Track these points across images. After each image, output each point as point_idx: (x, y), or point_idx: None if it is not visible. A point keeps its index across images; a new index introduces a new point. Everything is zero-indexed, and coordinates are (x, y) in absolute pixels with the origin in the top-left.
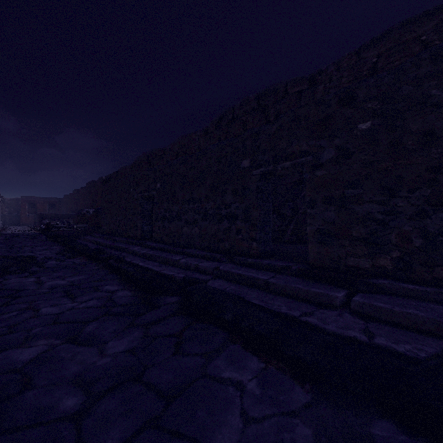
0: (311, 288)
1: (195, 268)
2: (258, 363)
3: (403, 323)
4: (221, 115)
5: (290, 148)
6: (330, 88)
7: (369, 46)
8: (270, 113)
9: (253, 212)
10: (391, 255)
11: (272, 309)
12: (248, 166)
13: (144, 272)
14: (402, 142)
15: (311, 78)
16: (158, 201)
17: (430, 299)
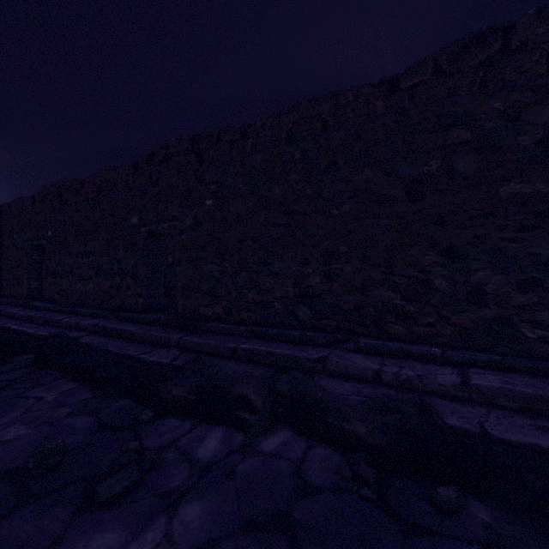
0: (161, 334)
1: (76, 326)
2: (71, 386)
3: (203, 350)
4: (153, 151)
5: (166, 211)
6: (257, 144)
7: (286, 111)
8: (204, 158)
9: (140, 268)
10: (222, 304)
11: (120, 352)
12: (136, 223)
13: (11, 335)
14: (227, 219)
15: (243, 130)
16: (50, 253)
17: (232, 333)
